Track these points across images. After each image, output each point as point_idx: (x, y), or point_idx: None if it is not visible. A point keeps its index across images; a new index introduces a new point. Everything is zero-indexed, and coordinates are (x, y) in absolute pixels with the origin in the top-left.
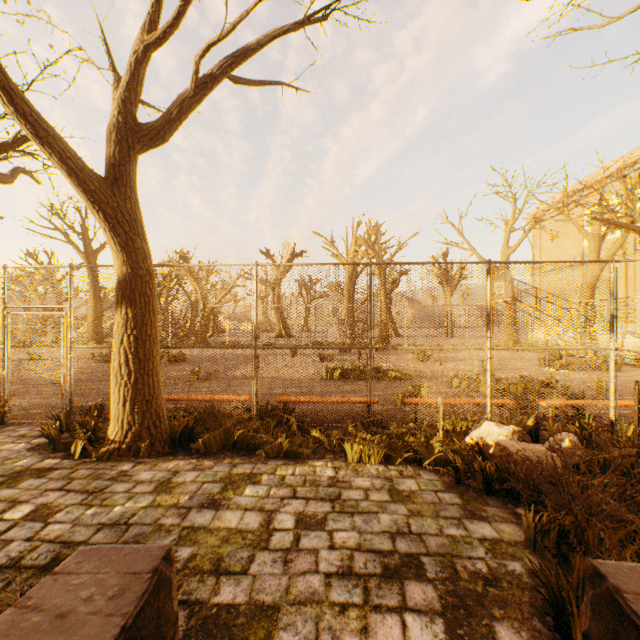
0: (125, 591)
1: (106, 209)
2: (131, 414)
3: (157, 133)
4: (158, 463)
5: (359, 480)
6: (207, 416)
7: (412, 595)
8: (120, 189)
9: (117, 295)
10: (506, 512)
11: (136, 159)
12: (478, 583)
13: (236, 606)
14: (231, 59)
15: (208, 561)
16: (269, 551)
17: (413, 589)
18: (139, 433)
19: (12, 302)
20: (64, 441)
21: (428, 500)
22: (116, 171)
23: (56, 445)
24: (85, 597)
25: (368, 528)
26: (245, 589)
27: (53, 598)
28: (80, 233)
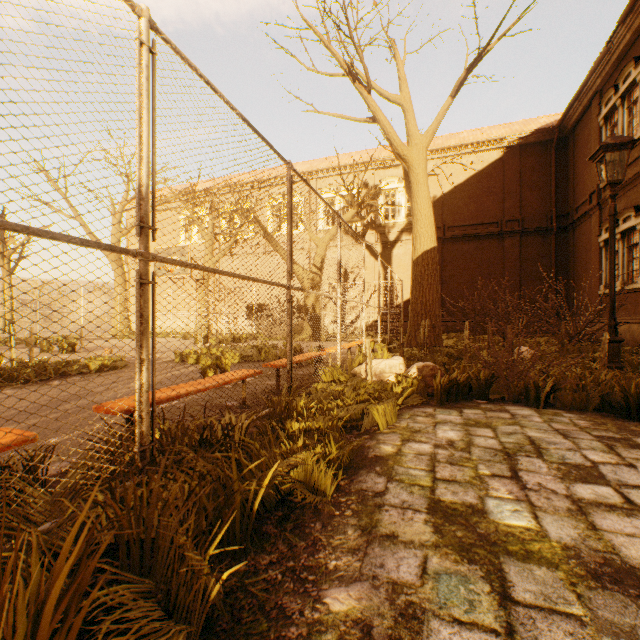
0: None
1: None
2: None
3: None
4: None
5: (445, 434)
6: None
7: None
8: None
9: None
10: (486, 404)
11: None
12: (606, 426)
13: None
14: None
15: None
16: None
17: None
18: None
19: None
20: None
21: (482, 417)
22: None
23: None
24: None
25: (567, 444)
26: None
27: None
28: None
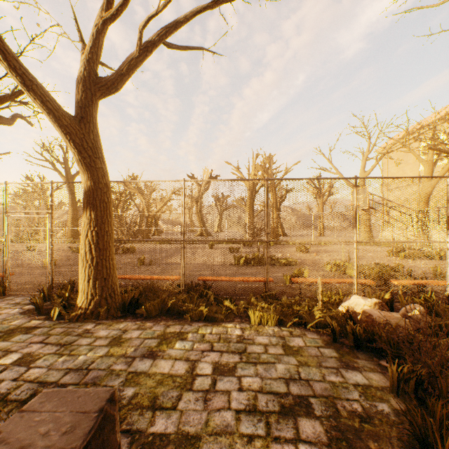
0: (75, 428)
1: (75, 139)
2: (93, 288)
3: (112, 84)
4: (112, 324)
5: (260, 338)
6: (149, 290)
7: (304, 429)
8: (85, 125)
9: (83, 202)
10: (372, 364)
11: (97, 103)
12: (355, 420)
13: (167, 435)
14: (165, 29)
15: (146, 399)
16: (193, 392)
17: (304, 424)
18: (99, 302)
19: (11, 208)
20: (46, 307)
21: (312, 354)
22: (82, 112)
23: (40, 310)
24: (43, 432)
25: (268, 375)
26: (174, 421)
27: (17, 433)
28: (62, 163)
